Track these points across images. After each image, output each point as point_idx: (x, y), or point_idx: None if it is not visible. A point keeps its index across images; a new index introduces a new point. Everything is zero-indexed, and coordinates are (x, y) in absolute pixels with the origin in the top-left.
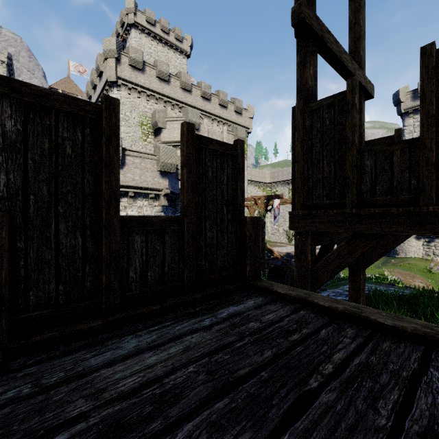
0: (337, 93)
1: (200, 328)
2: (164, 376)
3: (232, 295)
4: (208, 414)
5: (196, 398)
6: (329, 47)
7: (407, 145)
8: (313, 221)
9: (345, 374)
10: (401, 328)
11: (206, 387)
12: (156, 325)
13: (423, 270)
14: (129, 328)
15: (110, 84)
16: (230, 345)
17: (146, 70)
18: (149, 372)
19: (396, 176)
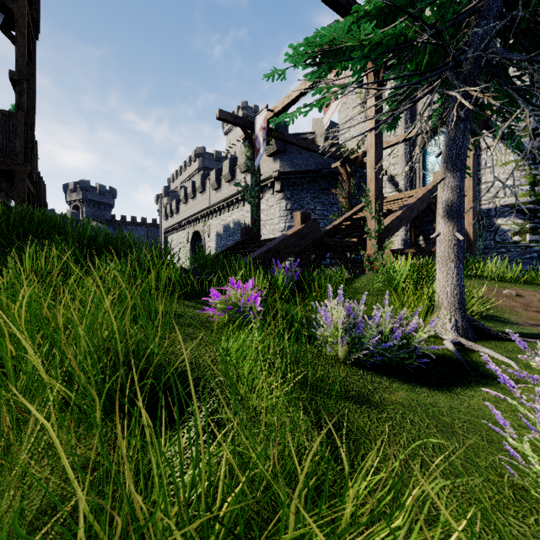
0: None
1: None
2: None
3: None
4: None
5: None
6: None
7: None
8: None
9: None
10: None
11: None
12: None
13: None
14: None
15: None
16: None
17: None
18: None
19: None
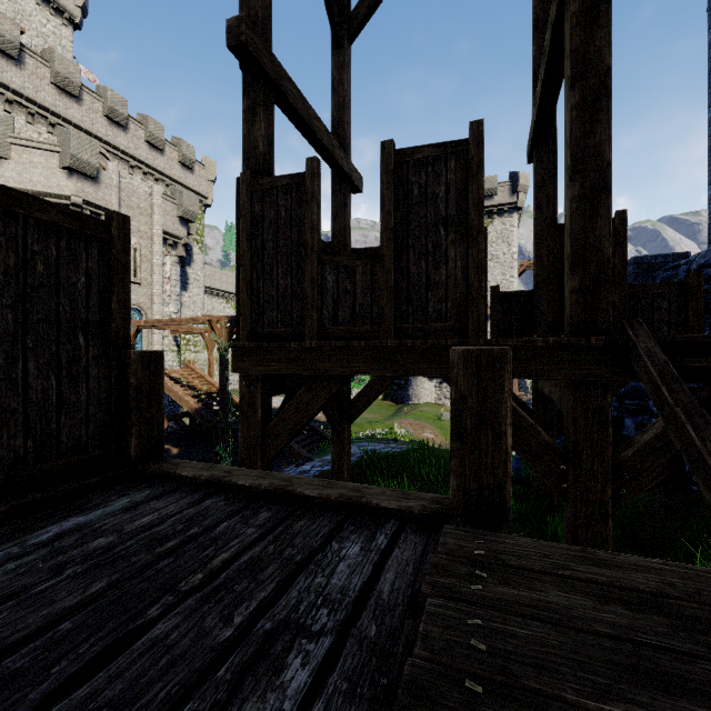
0: (295, 173)
1: None
2: None
3: (90, 495)
4: None
5: None
6: (292, 103)
7: (369, 262)
8: (265, 359)
9: (216, 583)
10: (327, 497)
11: None
12: None
13: (434, 418)
14: None
15: None
16: (22, 592)
17: None
18: None
19: (358, 300)
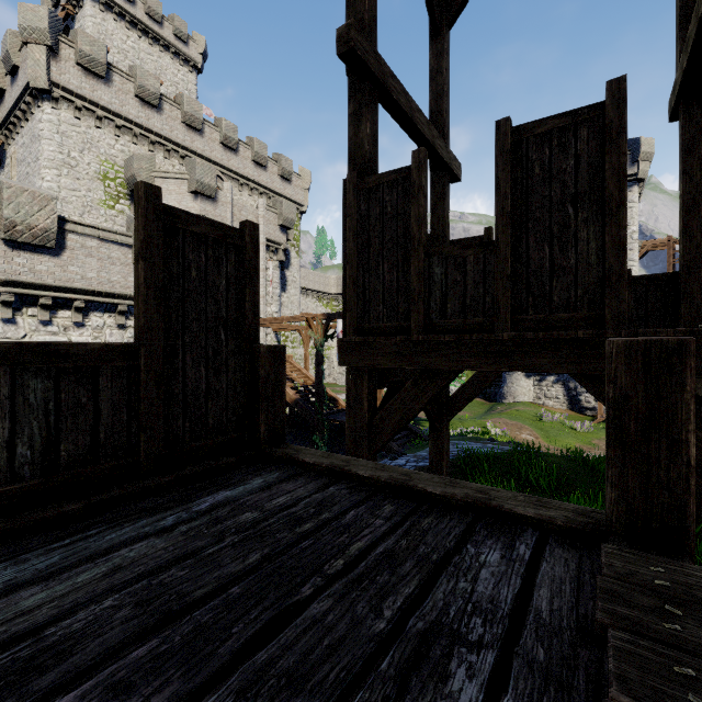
0: (401, 168)
1: (154, 532)
2: (51, 625)
3: (231, 472)
4: (111, 672)
5: (99, 649)
6: (395, 99)
7: (481, 250)
8: (371, 353)
9: (357, 570)
10: (451, 496)
11: (125, 629)
12: (67, 538)
13: (533, 418)
14: (8, 549)
15: (36, 92)
16: (196, 553)
17: (114, 81)
18: (21, 623)
19: (469, 291)
